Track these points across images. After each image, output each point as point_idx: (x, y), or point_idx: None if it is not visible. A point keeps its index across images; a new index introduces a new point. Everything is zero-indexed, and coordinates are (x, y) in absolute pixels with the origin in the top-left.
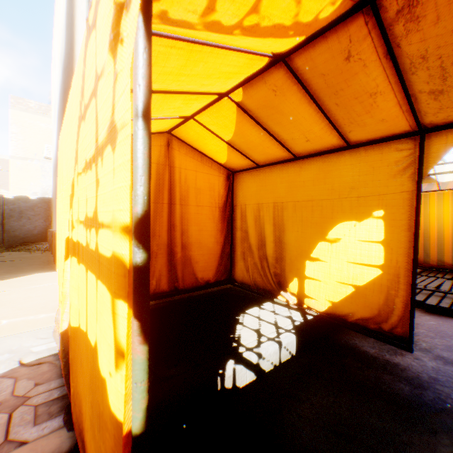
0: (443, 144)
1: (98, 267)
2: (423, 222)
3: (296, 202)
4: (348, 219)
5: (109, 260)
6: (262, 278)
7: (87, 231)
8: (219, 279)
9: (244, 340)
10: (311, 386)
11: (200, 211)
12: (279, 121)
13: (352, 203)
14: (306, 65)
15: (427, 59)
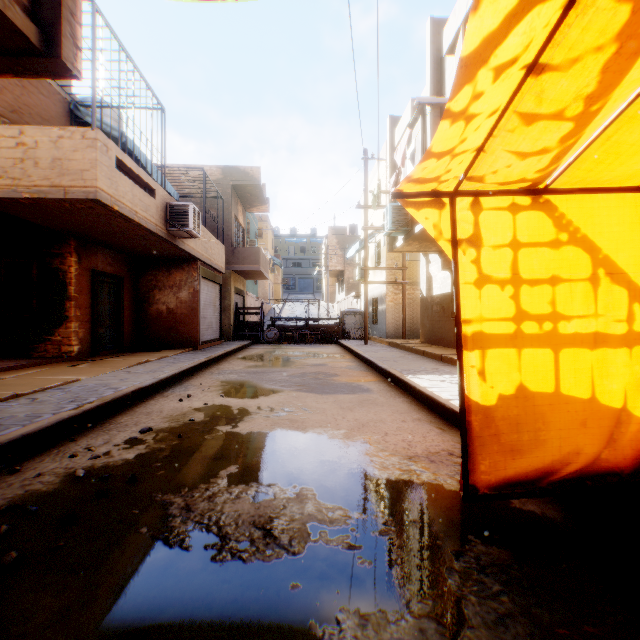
0: None
1: (513, 341)
2: None
3: None
4: None
5: (488, 335)
6: None
7: (552, 323)
8: None
9: None
10: None
11: None
12: None
13: None
14: None
15: None
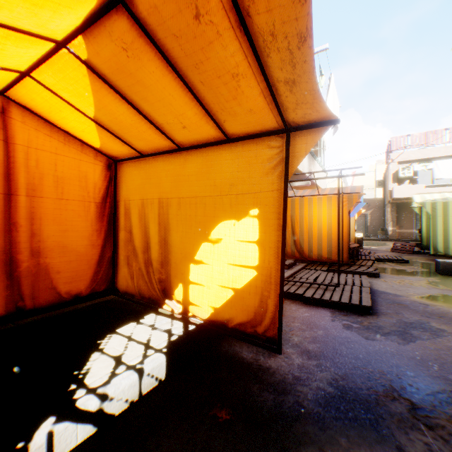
0: (305, 144)
1: None
2: (309, 222)
3: (181, 199)
4: (229, 218)
5: None
6: (147, 286)
7: None
8: (96, 290)
9: (91, 377)
10: (169, 422)
11: (65, 206)
12: (145, 96)
13: (232, 201)
14: (152, 17)
15: (277, 37)
